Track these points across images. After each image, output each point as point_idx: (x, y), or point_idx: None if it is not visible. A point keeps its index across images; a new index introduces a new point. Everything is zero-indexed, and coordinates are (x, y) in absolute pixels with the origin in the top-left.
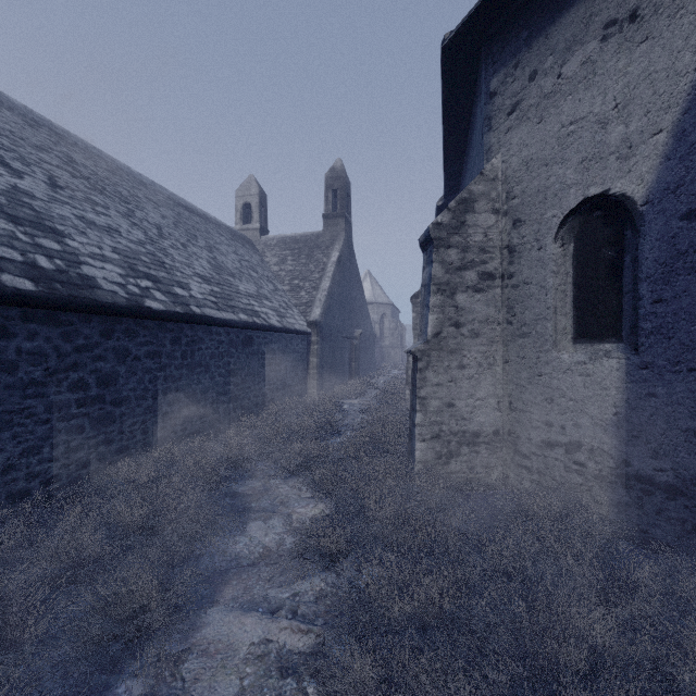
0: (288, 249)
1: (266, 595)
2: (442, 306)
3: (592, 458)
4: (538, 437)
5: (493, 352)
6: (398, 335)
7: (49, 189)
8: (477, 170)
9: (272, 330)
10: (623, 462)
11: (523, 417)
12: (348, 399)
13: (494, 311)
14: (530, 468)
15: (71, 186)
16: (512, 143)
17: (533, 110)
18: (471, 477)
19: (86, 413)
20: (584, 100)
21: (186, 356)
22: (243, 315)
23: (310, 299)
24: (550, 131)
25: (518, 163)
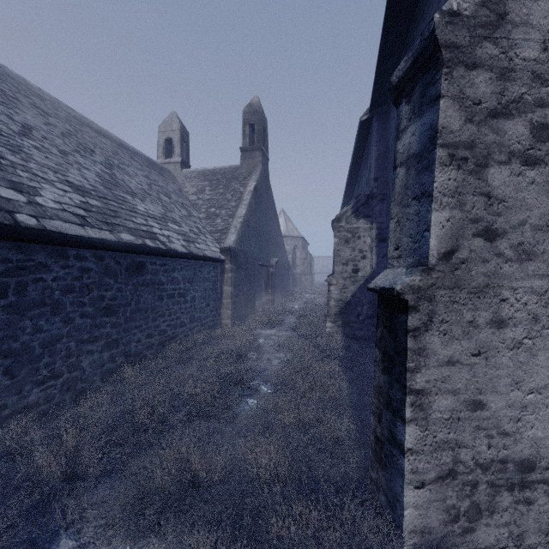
0: (207, 180)
1: None
2: (458, 192)
3: None
4: None
5: None
6: (308, 264)
7: None
8: None
9: (173, 255)
10: None
11: None
12: (264, 328)
13: None
14: None
15: None
16: None
17: None
18: None
19: None
20: None
21: (5, 291)
22: (127, 236)
23: (225, 226)
24: None
25: None
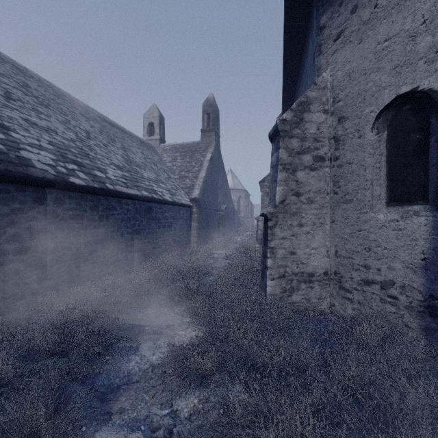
0: (178, 152)
1: (149, 412)
2: (286, 180)
3: (403, 293)
4: (359, 277)
5: (323, 214)
6: (249, 210)
7: (3, 99)
8: (309, 86)
9: (165, 203)
10: (430, 296)
11: (346, 261)
12: (217, 250)
13: (324, 184)
14: (351, 299)
15: (22, 100)
16: (338, 61)
17: (354, 34)
18: (307, 306)
19: (21, 259)
20: (396, 21)
21: (102, 219)
22: (144, 192)
23: (192, 184)
24: (368, 48)
25: (342, 75)
